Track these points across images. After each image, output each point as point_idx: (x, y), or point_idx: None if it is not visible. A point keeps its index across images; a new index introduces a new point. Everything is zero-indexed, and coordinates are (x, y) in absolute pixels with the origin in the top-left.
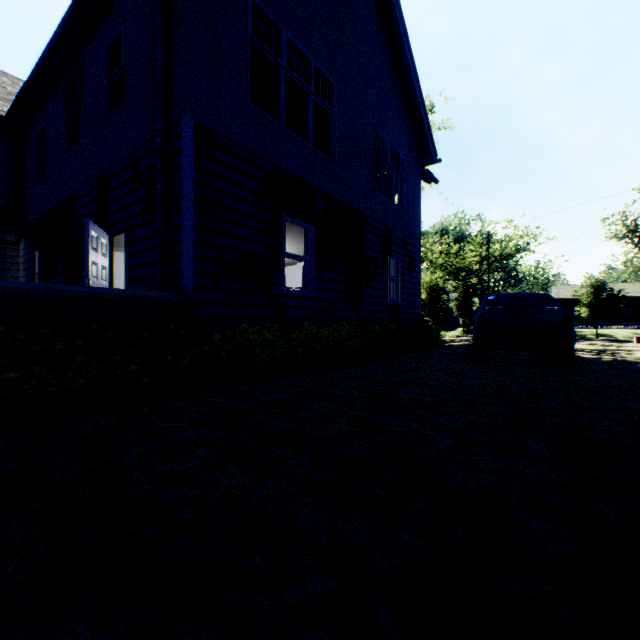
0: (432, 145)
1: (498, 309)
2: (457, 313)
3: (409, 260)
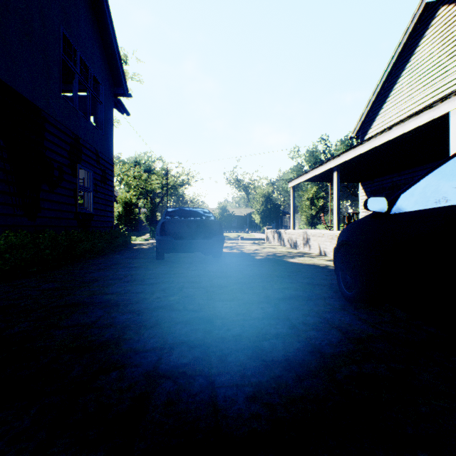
0: (124, 79)
1: (176, 219)
2: (147, 223)
3: (102, 173)
